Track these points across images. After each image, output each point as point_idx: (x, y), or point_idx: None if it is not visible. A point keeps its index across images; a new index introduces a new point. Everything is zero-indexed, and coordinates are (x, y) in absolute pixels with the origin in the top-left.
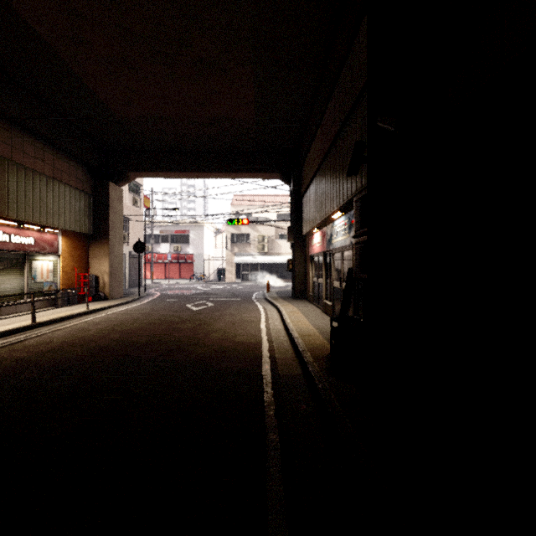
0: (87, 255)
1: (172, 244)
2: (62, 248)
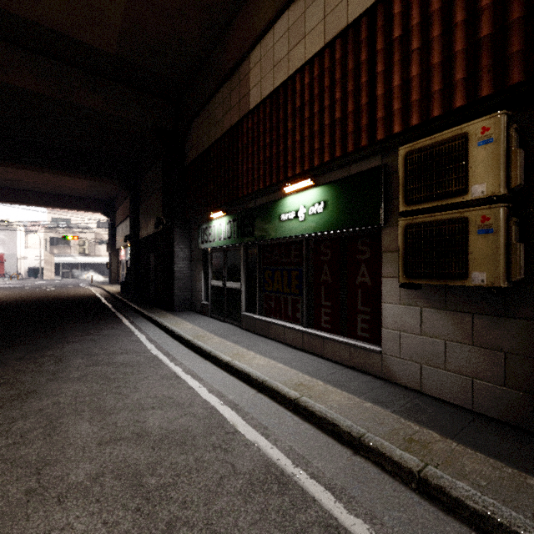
0: None
1: None
2: None
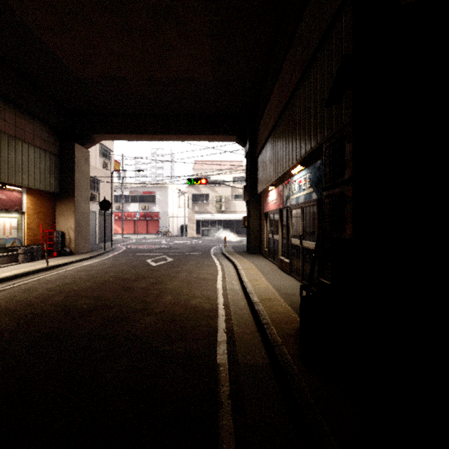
0: (54, 212)
1: (140, 203)
2: (26, 205)
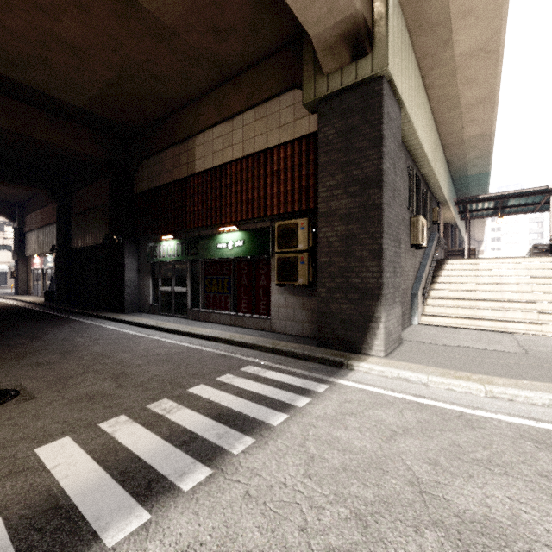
0: None
1: None
2: None
